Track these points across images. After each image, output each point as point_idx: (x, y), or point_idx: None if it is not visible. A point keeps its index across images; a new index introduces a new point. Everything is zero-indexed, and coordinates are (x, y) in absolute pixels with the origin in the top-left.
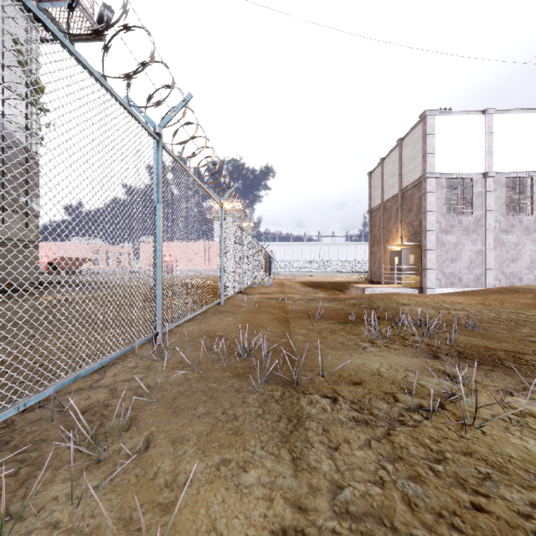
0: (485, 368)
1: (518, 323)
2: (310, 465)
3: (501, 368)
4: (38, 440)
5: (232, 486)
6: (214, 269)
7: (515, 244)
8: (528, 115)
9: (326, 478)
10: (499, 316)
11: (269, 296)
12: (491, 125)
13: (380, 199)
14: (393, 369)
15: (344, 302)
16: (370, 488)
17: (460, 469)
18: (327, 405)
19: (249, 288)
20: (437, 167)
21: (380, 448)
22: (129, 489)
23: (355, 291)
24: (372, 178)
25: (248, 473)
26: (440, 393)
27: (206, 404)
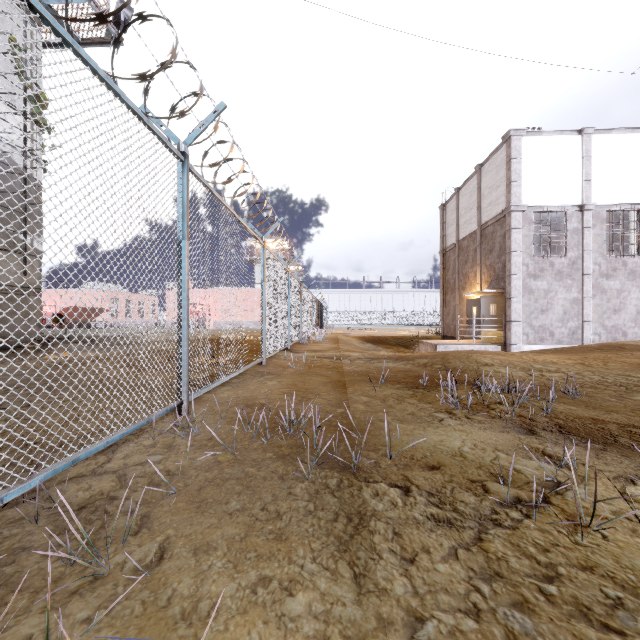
0: (595, 446)
1: (630, 388)
2: (378, 585)
3: (615, 447)
4: (17, 548)
5: (273, 617)
6: (255, 321)
7: (618, 292)
8: (633, 136)
9: (400, 606)
10: (604, 379)
11: (321, 355)
12: (589, 147)
13: (455, 237)
14: (478, 449)
15: (413, 362)
16: (461, 622)
17: (580, 591)
18: (397, 498)
19: (298, 344)
20: (524, 199)
21: (471, 560)
22: (132, 623)
23: (425, 348)
24: (445, 212)
25: (294, 598)
26: (541, 481)
27: (241, 497)
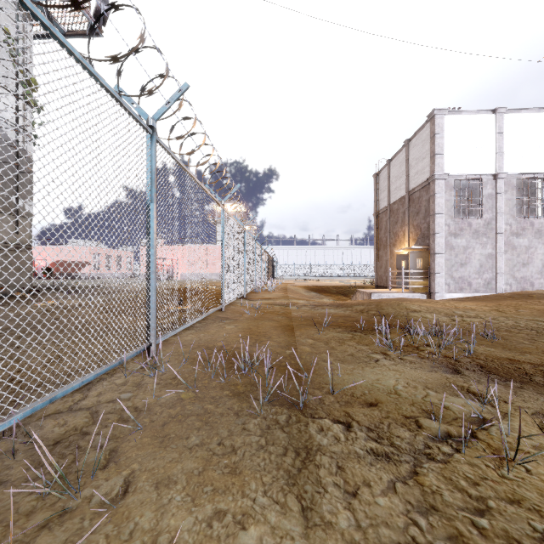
0: (513, 385)
1: (540, 332)
2: (323, 519)
3: (531, 386)
4: None
5: None
6: (217, 273)
7: (526, 248)
8: (539, 115)
9: (344, 539)
10: (517, 324)
11: (272, 302)
12: (501, 124)
13: (387, 202)
14: (411, 387)
15: (351, 308)
16: None
17: (509, 525)
18: (340, 434)
19: (252, 293)
20: (446, 168)
21: (408, 494)
22: None
23: (361, 296)
24: (378, 180)
25: (247, 531)
26: (468, 416)
27: (200, 433)
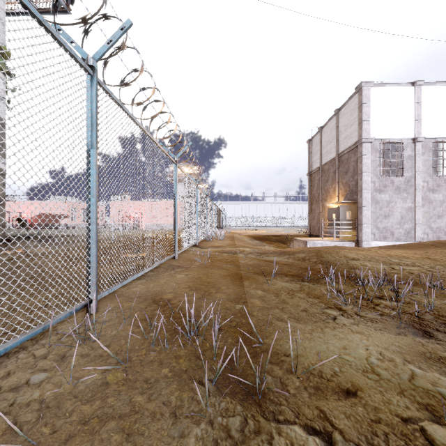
0: None
1: None
2: None
3: None
4: None
5: None
6: None
7: (441, 202)
8: None
9: None
10: None
11: (221, 250)
12: (419, 95)
13: (318, 163)
14: (387, 360)
15: (293, 256)
16: None
17: None
18: None
19: (204, 241)
20: (372, 133)
21: None
22: None
23: (298, 244)
24: (311, 145)
25: None
26: None
27: None
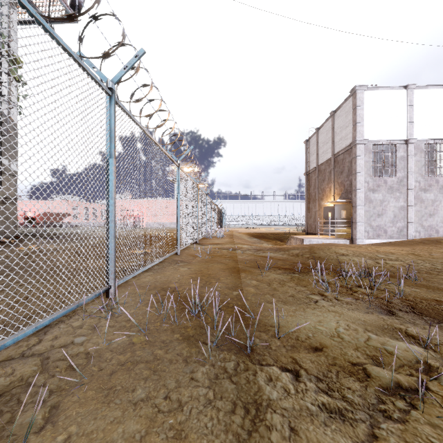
0: None
1: None
2: None
3: None
4: None
5: None
6: (175, 222)
7: (432, 201)
8: None
9: None
10: (435, 266)
11: (221, 247)
12: (412, 98)
13: (315, 163)
14: (352, 329)
15: (288, 252)
16: None
17: None
18: (289, 385)
19: (204, 239)
20: (366, 135)
21: None
22: None
23: (295, 242)
24: (308, 145)
25: None
26: (413, 363)
27: (147, 384)
